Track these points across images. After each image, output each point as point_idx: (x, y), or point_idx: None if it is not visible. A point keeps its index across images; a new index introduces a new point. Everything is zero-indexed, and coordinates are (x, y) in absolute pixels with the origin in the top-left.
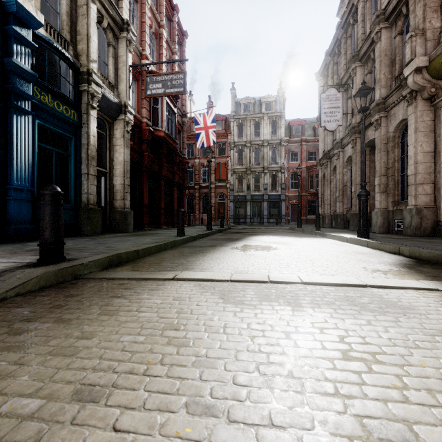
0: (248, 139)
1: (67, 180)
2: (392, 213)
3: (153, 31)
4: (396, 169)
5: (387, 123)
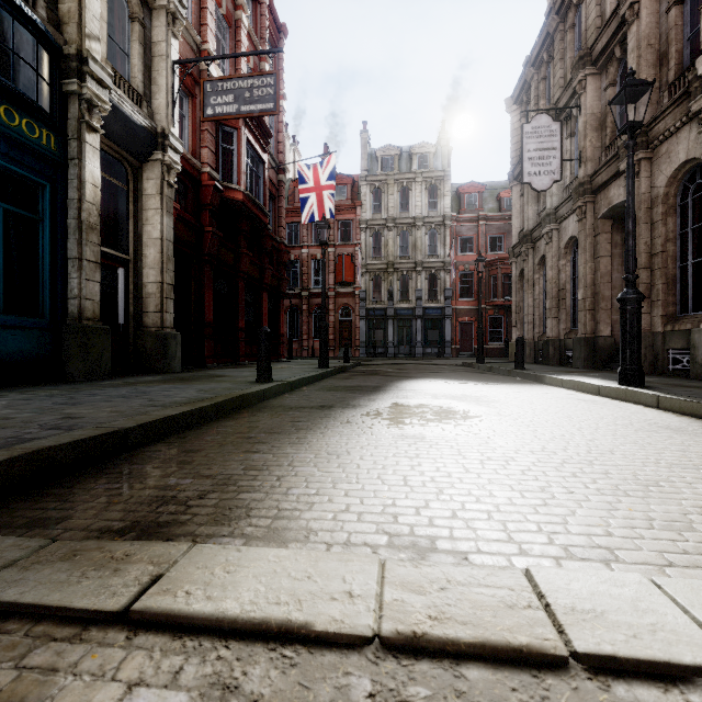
0: (390, 215)
1: (36, 270)
2: (663, 338)
3: (224, 13)
4: (671, 255)
5: (651, 172)
